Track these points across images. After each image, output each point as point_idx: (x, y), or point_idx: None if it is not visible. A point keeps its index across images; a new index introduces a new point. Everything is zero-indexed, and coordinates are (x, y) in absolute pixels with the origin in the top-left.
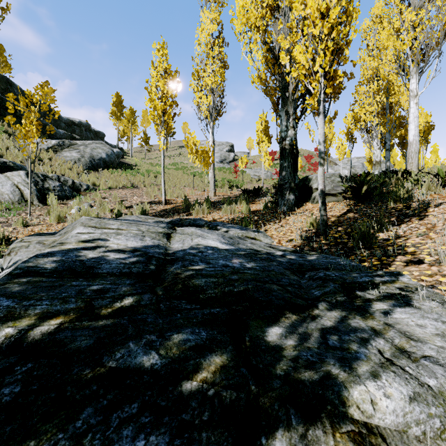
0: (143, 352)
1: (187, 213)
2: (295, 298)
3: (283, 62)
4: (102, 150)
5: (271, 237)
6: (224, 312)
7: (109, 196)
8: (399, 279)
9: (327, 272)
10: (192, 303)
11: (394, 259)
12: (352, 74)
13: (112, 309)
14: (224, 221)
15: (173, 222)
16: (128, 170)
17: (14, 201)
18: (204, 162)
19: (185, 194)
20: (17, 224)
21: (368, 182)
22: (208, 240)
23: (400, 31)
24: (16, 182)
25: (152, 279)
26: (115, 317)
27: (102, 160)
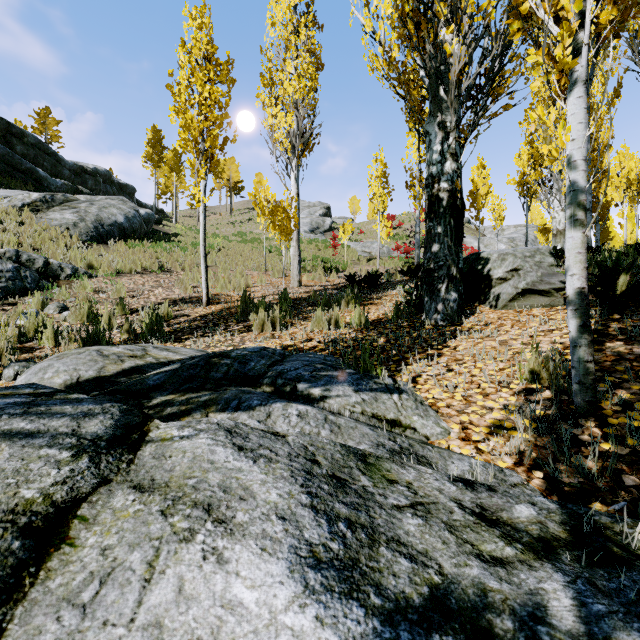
0: None
1: (244, 325)
2: None
3: None
4: (119, 209)
5: (436, 412)
6: None
7: (109, 289)
8: None
9: None
10: None
11: None
12: None
13: None
14: (316, 350)
15: (182, 372)
16: (161, 242)
17: None
18: (280, 228)
19: (249, 283)
20: None
21: (630, 268)
22: (239, 547)
23: None
24: None
25: None
26: None
27: (116, 226)
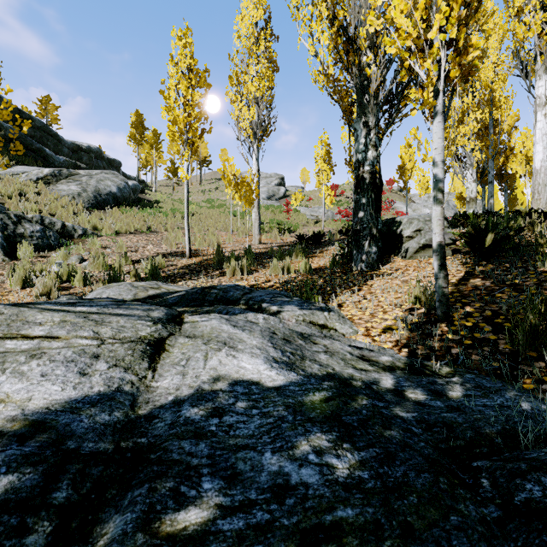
0: None
1: (219, 272)
2: None
3: (373, 29)
4: (112, 182)
5: (351, 322)
6: None
7: (112, 245)
8: None
9: (544, 478)
10: None
11: None
12: (484, 52)
13: None
14: (273, 287)
15: (188, 296)
16: (146, 208)
17: None
18: (245, 198)
19: (220, 241)
20: None
21: (495, 229)
22: (241, 354)
23: (522, 12)
24: None
25: None
26: None
27: (111, 195)
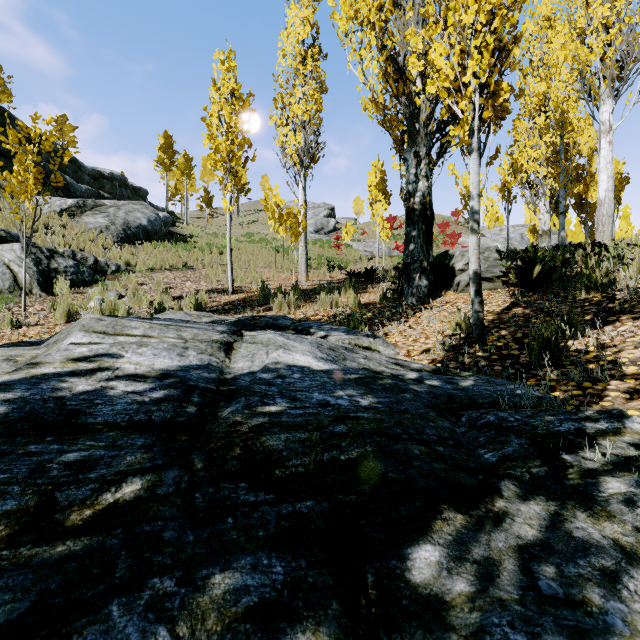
0: (139, 634)
1: (265, 307)
2: (455, 471)
3: (415, 70)
4: (142, 213)
5: (395, 346)
6: (322, 510)
7: (149, 282)
8: (626, 425)
9: (501, 413)
10: (259, 489)
11: (605, 386)
12: (521, 91)
13: (93, 511)
14: (321, 320)
15: (240, 322)
16: (180, 243)
17: (2, 289)
18: (291, 231)
19: (263, 278)
20: (3, 325)
21: (542, 260)
22: (295, 353)
23: (585, 34)
24: (7, 261)
25: (189, 433)
26: (95, 531)
27: (141, 229)
